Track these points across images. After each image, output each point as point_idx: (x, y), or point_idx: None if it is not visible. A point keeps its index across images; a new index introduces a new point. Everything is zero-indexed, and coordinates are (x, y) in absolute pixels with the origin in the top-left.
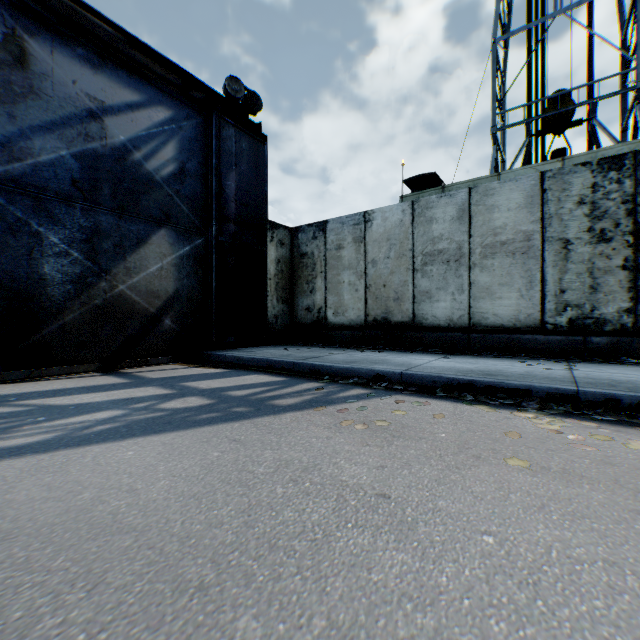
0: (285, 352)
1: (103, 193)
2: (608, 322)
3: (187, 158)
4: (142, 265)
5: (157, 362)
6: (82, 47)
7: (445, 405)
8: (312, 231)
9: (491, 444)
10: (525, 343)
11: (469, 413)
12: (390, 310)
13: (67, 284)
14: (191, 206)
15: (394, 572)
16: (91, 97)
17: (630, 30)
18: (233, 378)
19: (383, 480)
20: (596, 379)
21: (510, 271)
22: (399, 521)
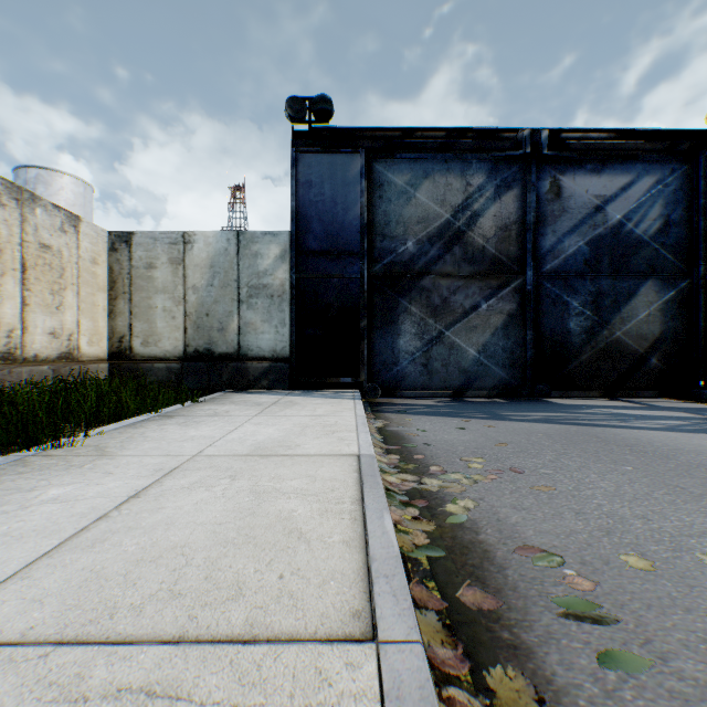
0: None
1: (602, 264)
2: None
3: (670, 210)
4: (631, 314)
5: (643, 395)
6: (589, 163)
7: None
8: None
9: None
10: None
11: None
12: None
13: (581, 334)
14: (674, 253)
15: None
16: (595, 196)
17: None
18: None
19: None
20: None
21: None
22: None
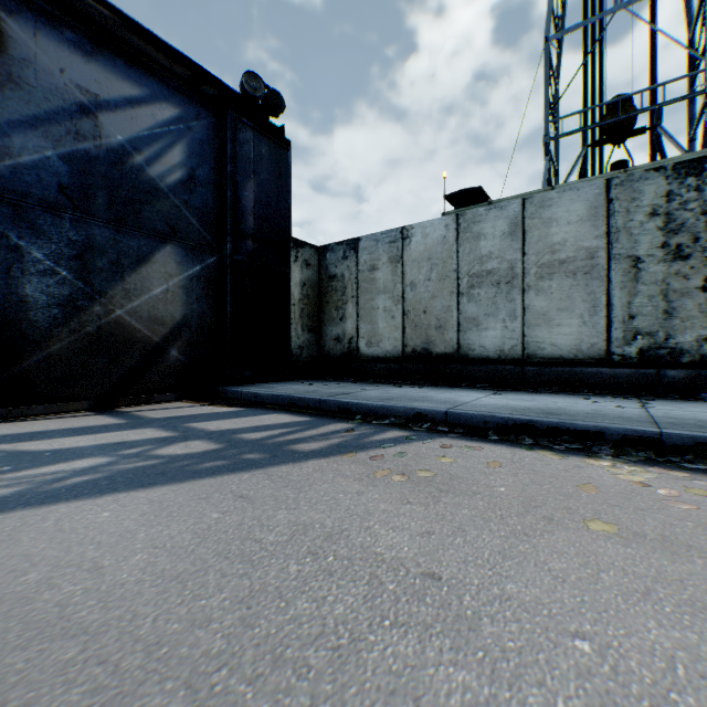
0: (311, 388)
1: (97, 202)
2: (685, 352)
3: (197, 164)
4: (144, 287)
5: (162, 399)
6: (72, 30)
7: (500, 450)
8: (342, 250)
9: (564, 501)
10: (588, 377)
11: (531, 460)
12: (431, 340)
13: (53, 308)
14: (202, 219)
15: (453, 705)
16: (83, 89)
17: (699, 27)
18: (248, 418)
19: (430, 552)
20: (679, 419)
21: (570, 294)
22: (455, 616)
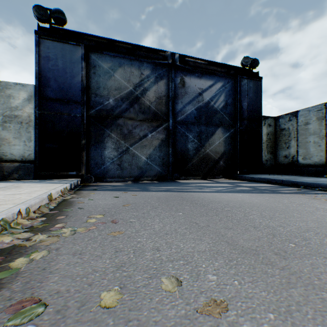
0: (274, 176)
1: (202, 119)
2: None
3: (228, 98)
4: (213, 142)
5: (218, 177)
6: (197, 73)
7: None
8: (287, 117)
9: None
10: None
11: None
12: None
13: (193, 150)
14: (229, 117)
15: None
16: (199, 88)
17: None
18: (254, 184)
19: None
20: None
21: None
22: None
